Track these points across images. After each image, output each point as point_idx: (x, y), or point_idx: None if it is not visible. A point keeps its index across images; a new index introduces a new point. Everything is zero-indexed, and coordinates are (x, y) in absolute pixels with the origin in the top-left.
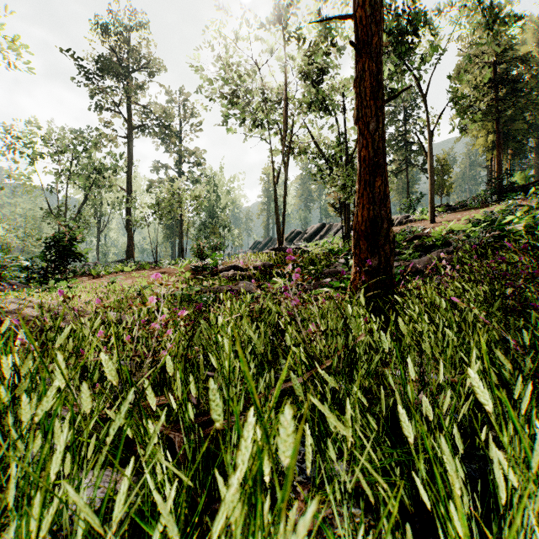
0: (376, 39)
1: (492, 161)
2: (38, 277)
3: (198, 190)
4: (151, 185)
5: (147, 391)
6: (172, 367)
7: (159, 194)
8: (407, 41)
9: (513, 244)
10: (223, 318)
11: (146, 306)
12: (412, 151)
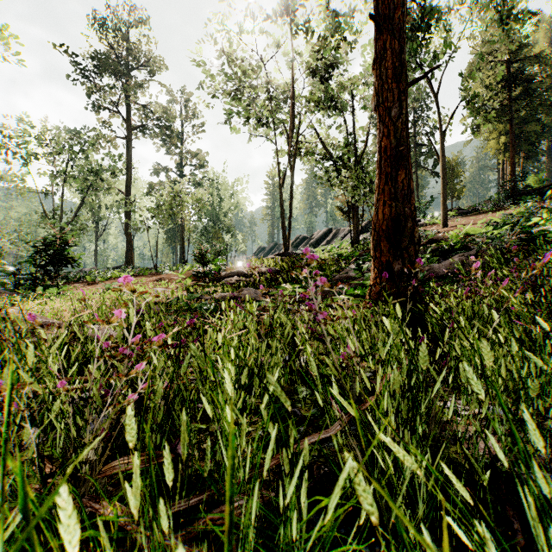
0: (399, 13)
1: (504, 164)
2: (26, 283)
3: (200, 193)
4: (151, 188)
5: (63, 510)
6: (135, 431)
7: (159, 197)
8: (418, 37)
9: (546, 247)
10: (224, 335)
11: (109, 324)
12: (421, 153)
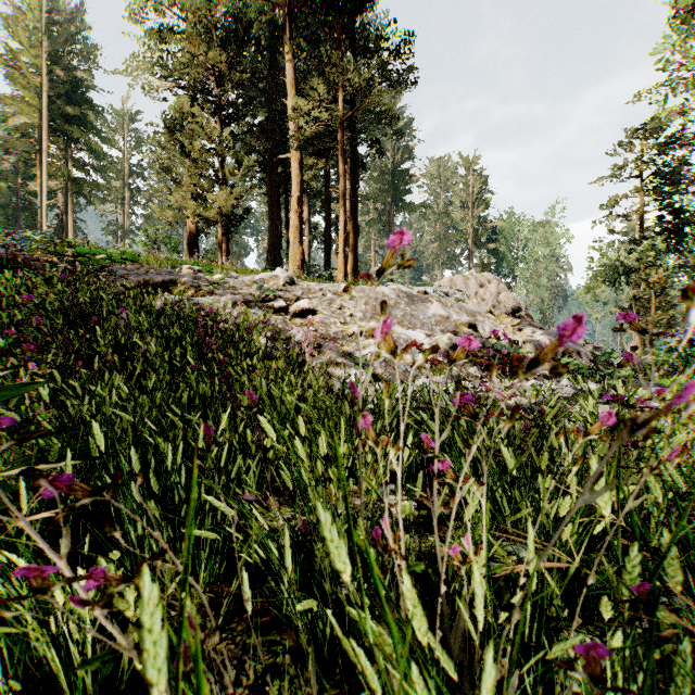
0: None
1: None
2: None
3: None
4: None
5: None
6: None
7: None
8: None
9: None
10: None
11: None
12: None
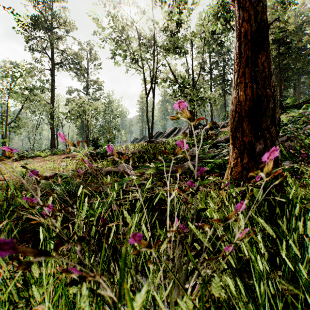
0: None
1: None
2: None
3: (97, 104)
4: (68, 102)
5: None
6: None
7: (70, 105)
8: (230, 10)
9: None
10: None
11: None
12: (227, 85)
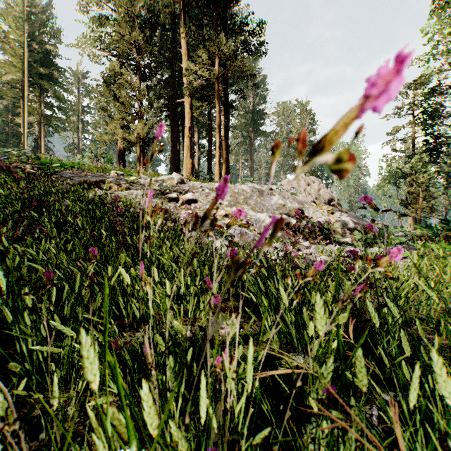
0: None
1: None
2: None
3: None
4: None
5: None
6: None
7: None
8: None
9: None
10: None
11: None
12: None
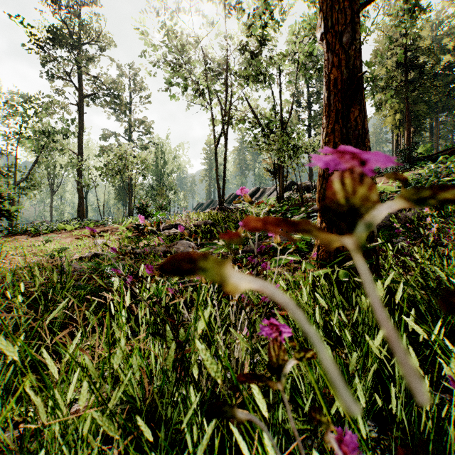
0: None
1: (398, 136)
2: None
3: (145, 155)
4: (102, 151)
5: None
6: None
7: (106, 157)
8: None
9: None
10: None
11: None
12: None
